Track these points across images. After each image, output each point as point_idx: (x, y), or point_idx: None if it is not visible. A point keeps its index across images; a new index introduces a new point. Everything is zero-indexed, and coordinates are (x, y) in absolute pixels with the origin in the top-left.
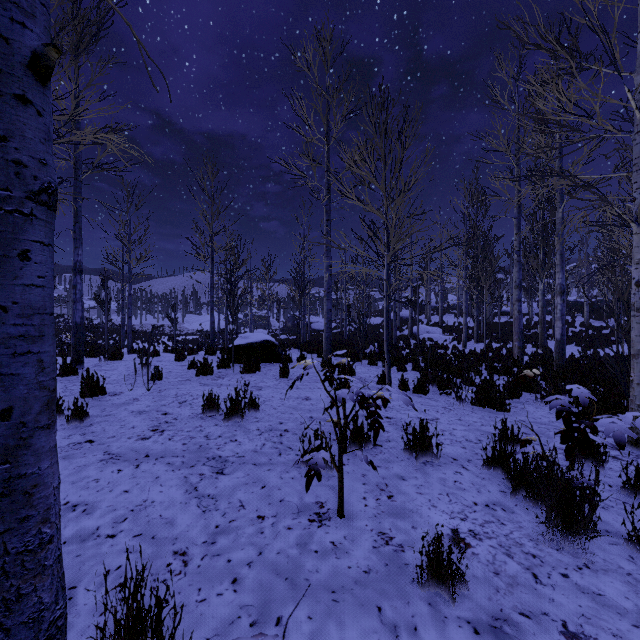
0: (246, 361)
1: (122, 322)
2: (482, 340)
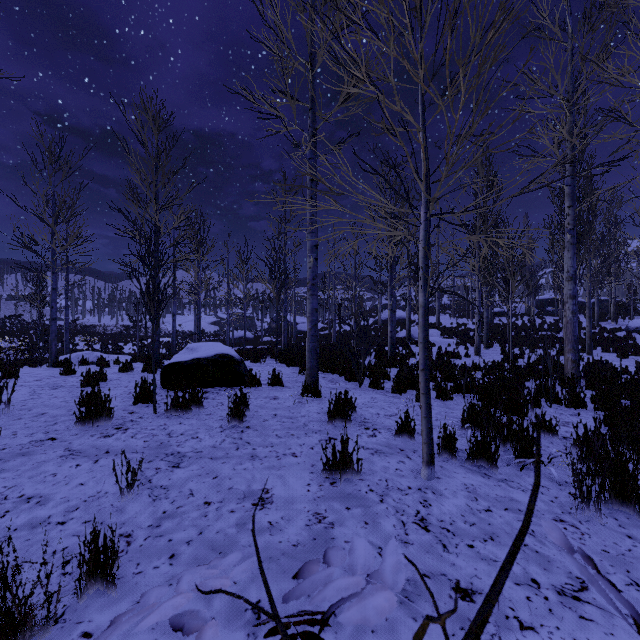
0: (176, 394)
1: (66, 324)
2: (491, 345)
